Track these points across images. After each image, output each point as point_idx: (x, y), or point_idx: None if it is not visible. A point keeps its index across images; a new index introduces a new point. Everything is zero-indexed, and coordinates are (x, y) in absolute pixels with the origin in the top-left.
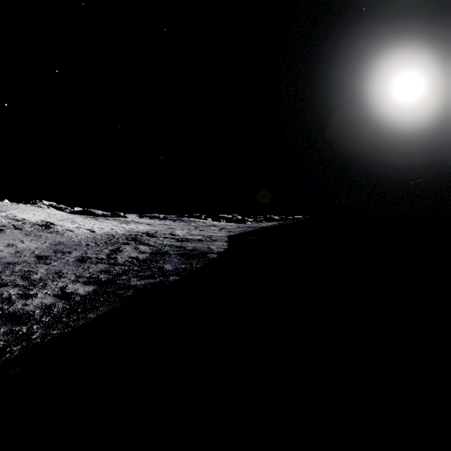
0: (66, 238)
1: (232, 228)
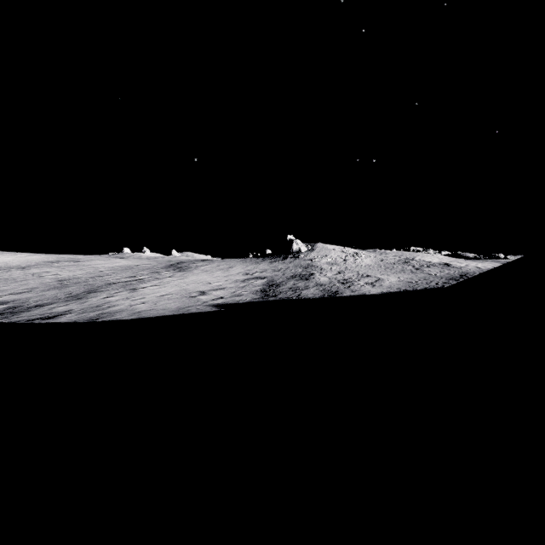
0: (464, 270)
1: None
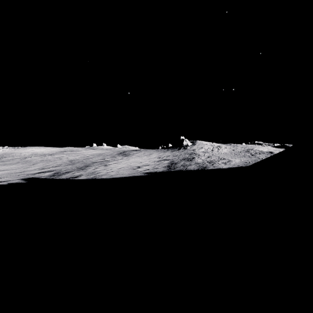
0: None
1: None
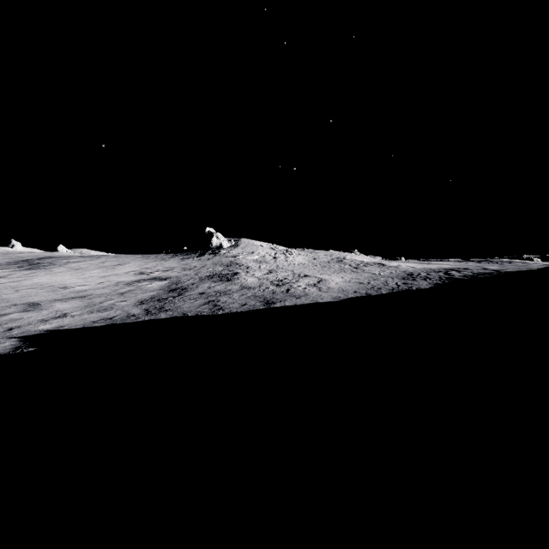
0: (403, 269)
1: None
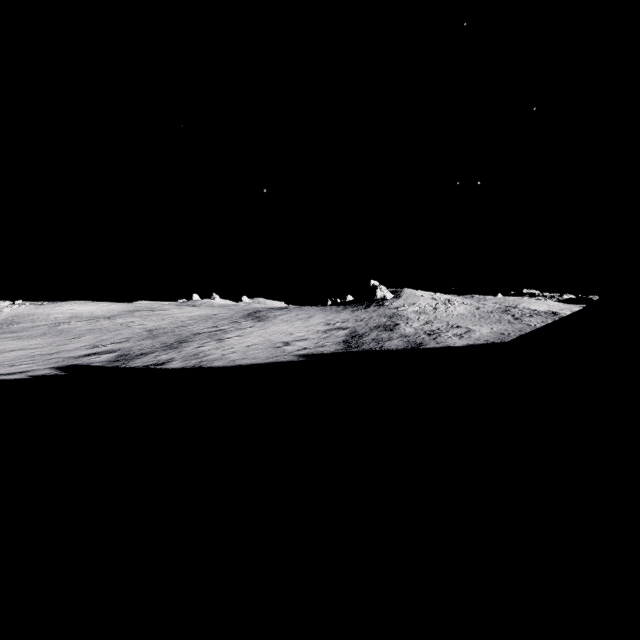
0: None
1: None
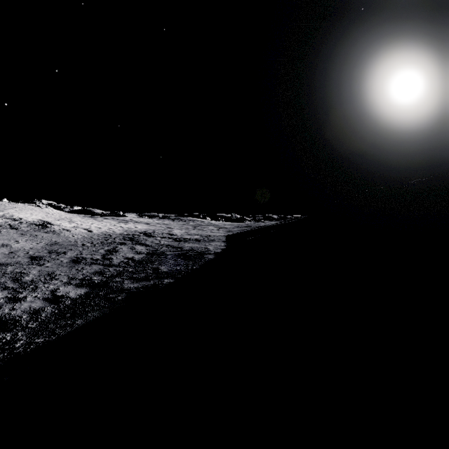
0: (62, 238)
1: (231, 228)
